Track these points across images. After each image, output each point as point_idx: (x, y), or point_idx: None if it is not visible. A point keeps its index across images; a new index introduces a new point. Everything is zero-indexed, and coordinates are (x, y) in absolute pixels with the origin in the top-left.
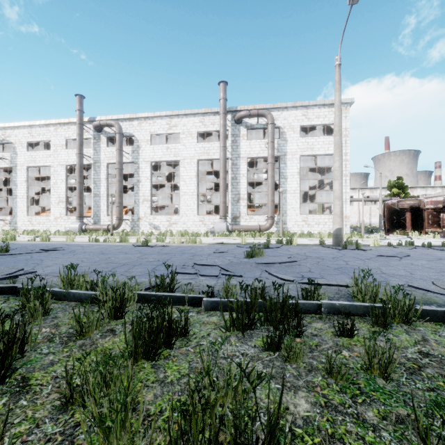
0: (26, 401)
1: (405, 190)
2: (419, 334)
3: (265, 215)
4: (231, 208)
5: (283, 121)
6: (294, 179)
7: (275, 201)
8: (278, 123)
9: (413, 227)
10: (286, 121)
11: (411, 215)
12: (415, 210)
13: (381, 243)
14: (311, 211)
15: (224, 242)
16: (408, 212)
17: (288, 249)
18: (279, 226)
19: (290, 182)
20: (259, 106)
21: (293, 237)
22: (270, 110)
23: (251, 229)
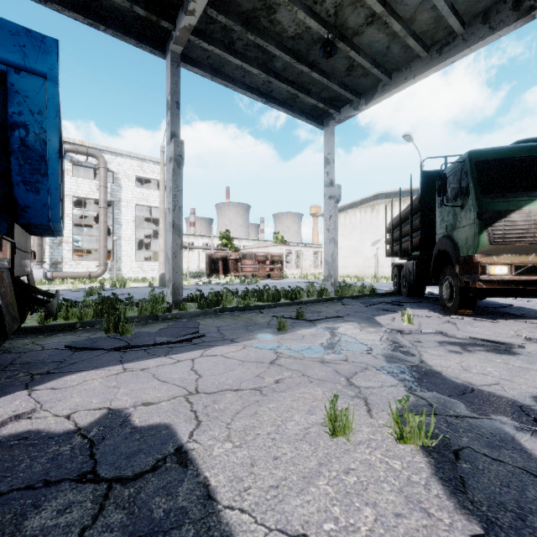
0: (30, 323)
1: (231, 242)
2: (164, 305)
3: (96, 261)
4: (49, 252)
5: (117, 166)
6: (129, 226)
7: (108, 243)
8: (112, 167)
9: (224, 272)
10: (121, 167)
11: (223, 264)
12: (225, 260)
13: (193, 283)
14: (150, 257)
15: (51, 289)
16: (221, 261)
17: (121, 290)
18: (113, 272)
19: (126, 229)
20: (89, 144)
21: (128, 282)
22: (103, 151)
23: (79, 276)
